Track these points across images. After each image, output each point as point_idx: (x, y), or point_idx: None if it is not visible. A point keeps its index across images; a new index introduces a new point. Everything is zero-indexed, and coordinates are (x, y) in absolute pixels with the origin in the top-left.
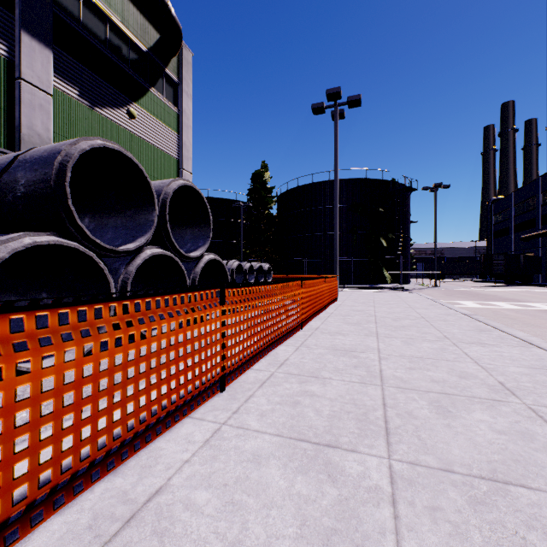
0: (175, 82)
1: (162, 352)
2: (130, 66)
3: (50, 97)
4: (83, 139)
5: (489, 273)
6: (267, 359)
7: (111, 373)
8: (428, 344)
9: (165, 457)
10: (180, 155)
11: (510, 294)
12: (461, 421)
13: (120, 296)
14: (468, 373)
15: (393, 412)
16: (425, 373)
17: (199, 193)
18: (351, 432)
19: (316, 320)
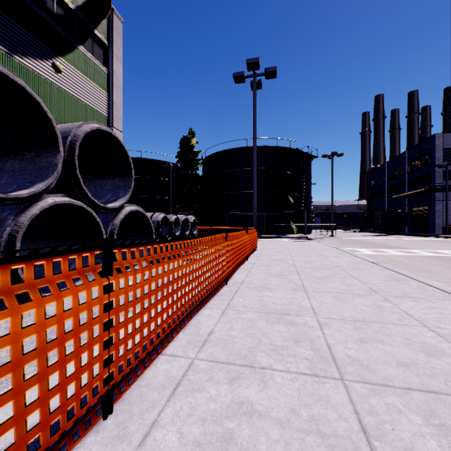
0: (105, 44)
1: None
2: (56, 20)
3: None
4: None
5: (371, 225)
6: (187, 333)
7: None
8: (361, 300)
9: None
10: (110, 113)
11: (391, 242)
12: None
13: None
14: (430, 344)
15: None
16: (382, 348)
17: (118, 141)
18: None
19: (240, 272)
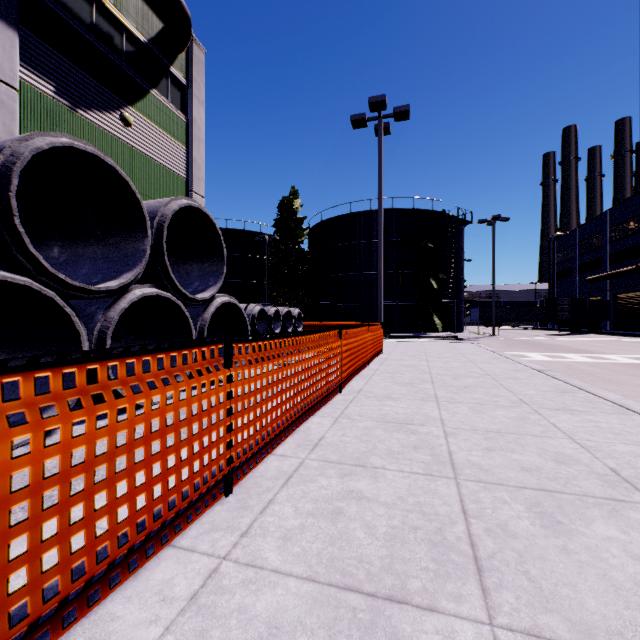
0: (183, 84)
1: (119, 452)
2: (124, 60)
3: (15, 91)
4: (39, 134)
5: (552, 320)
6: (296, 438)
7: (2, 508)
8: (503, 412)
9: (116, 639)
10: (190, 174)
11: (579, 344)
12: (581, 541)
13: (28, 363)
14: (566, 454)
15: (480, 526)
16: (509, 456)
17: (209, 217)
18: (424, 567)
19: (358, 380)
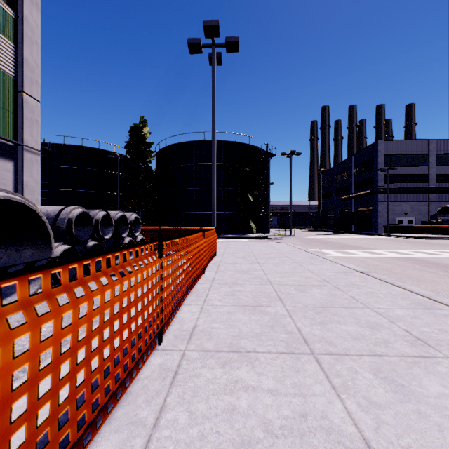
0: None
1: None
2: None
3: None
4: None
5: (325, 225)
6: None
7: None
8: (437, 384)
9: None
10: (19, 73)
11: (348, 241)
12: None
13: None
14: None
15: None
16: None
17: None
18: None
19: (192, 302)
